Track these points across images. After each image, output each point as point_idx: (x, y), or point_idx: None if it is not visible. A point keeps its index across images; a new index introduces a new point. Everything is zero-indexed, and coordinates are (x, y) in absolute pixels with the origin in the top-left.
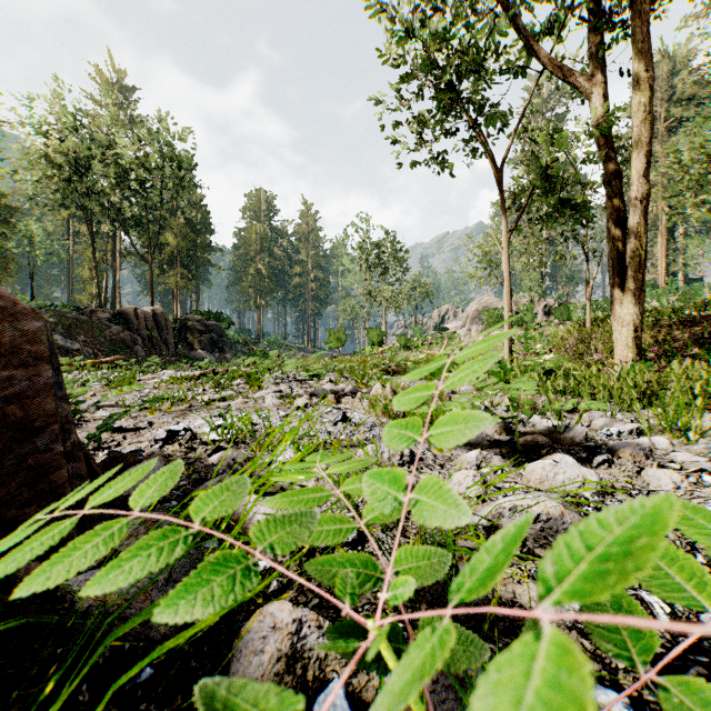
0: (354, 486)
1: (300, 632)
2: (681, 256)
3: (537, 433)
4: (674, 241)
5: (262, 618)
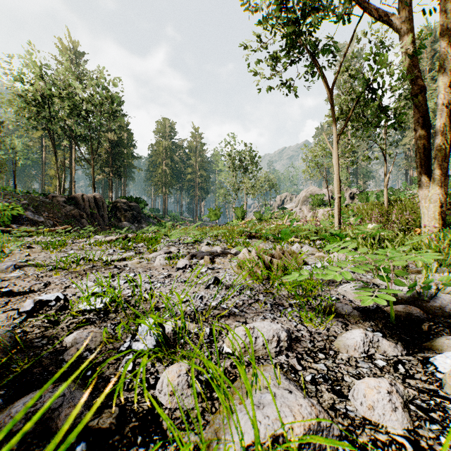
0: None
1: None
2: None
3: (399, 300)
4: None
5: None
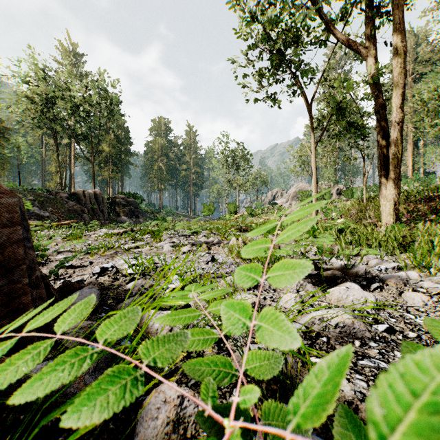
0: (218, 307)
1: (182, 404)
2: (422, 158)
3: (334, 269)
4: (418, 149)
5: (157, 394)
